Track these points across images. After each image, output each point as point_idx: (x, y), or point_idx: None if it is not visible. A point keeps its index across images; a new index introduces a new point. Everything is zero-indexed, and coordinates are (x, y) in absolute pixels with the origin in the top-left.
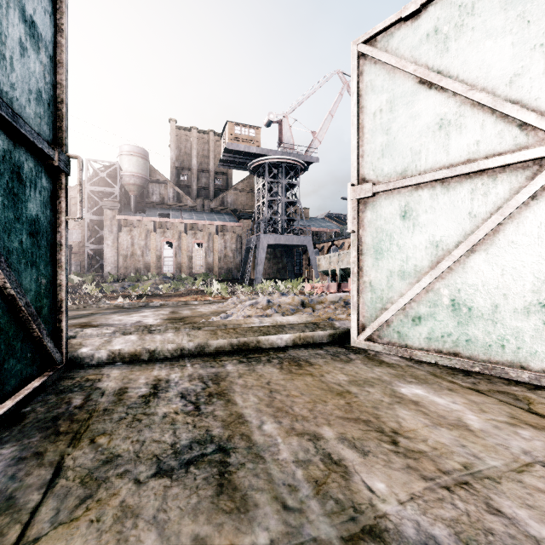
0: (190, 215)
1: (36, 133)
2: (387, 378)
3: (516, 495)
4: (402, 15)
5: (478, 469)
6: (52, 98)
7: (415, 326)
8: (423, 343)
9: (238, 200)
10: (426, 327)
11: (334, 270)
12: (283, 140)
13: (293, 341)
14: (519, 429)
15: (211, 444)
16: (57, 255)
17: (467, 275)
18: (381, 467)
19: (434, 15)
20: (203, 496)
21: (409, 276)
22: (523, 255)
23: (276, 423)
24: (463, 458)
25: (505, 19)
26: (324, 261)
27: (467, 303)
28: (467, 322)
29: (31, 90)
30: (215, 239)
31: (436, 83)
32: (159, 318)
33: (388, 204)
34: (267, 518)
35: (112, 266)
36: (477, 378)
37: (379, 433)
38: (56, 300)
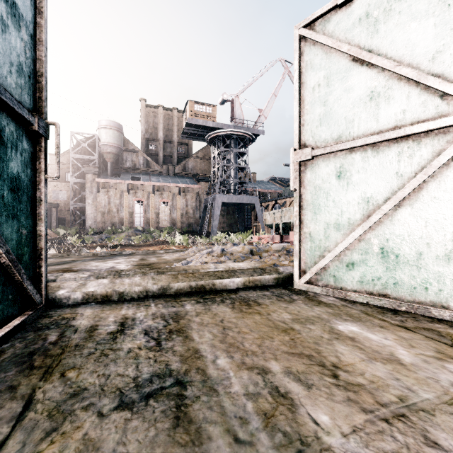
0: (157, 178)
1: (16, 100)
2: (326, 316)
3: (450, 427)
4: (337, 2)
5: (412, 402)
6: (32, 71)
7: (348, 271)
8: (356, 286)
9: (198, 166)
10: (358, 272)
11: (277, 224)
12: (234, 116)
13: (243, 283)
14: (445, 363)
15: (170, 378)
16: (37, 209)
17: (395, 227)
18: (324, 400)
19: (366, 2)
20: (161, 429)
21: (343, 228)
22: (444, 209)
23: (228, 358)
24: (398, 391)
25: (428, 3)
26: (269, 216)
27: (395, 251)
28: (395, 267)
29: (13, 63)
30: (178, 199)
31: (367, 61)
32: (130, 265)
33: (325, 166)
34: (220, 451)
35: (92, 221)
36: (404, 316)
37: (321, 366)
38: (36, 248)
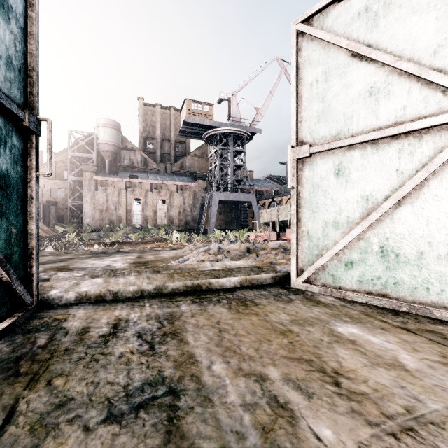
0: (155, 176)
1: (4, 94)
2: (325, 317)
3: None
4: None
5: (420, 413)
6: (23, 65)
7: (347, 270)
8: (355, 285)
9: (195, 164)
10: (357, 271)
11: (274, 222)
12: (231, 115)
13: (240, 283)
14: None
15: (162, 386)
16: (28, 207)
17: (395, 225)
18: (327, 411)
19: None
20: (151, 446)
21: (342, 226)
22: (446, 207)
23: (224, 363)
24: (404, 401)
25: None
26: (265, 214)
27: (395, 250)
28: (395, 267)
29: (1, 56)
30: (176, 196)
31: (367, 56)
32: (126, 262)
33: (324, 163)
34: None
35: (90, 219)
36: (405, 317)
37: (321, 373)
38: (27, 247)
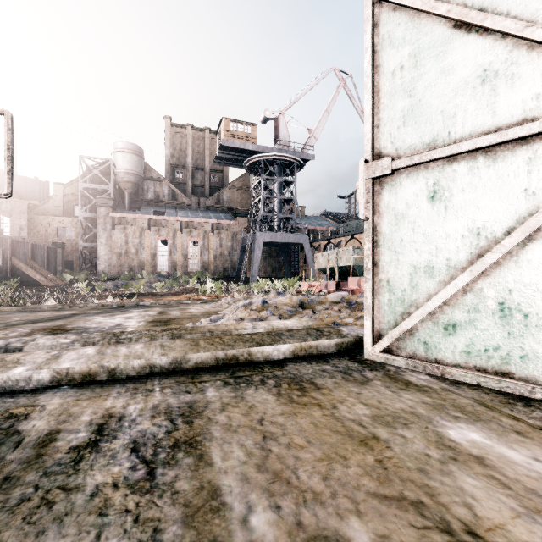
0: (185, 212)
1: None
2: (424, 411)
3: None
4: None
5: None
6: None
7: (447, 336)
8: (459, 358)
9: (234, 198)
10: (463, 338)
11: (332, 268)
12: (279, 138)
13: (293, 352)
14: None
15: None
16: None
17: (523, 271)
18: None
19: None
20: None
21: (439, 272)
22: None
23: (271, 510)
24: None
25: None
26: (321, 258)
27: (523, 308)
28: (523, 332)
29: None
30: (211, 237)
31: (478, 24)
32: (143, 321)
33: (412, 183)
34: None
35: (106, 265)
36: None
37: (445, 534)
38: None
